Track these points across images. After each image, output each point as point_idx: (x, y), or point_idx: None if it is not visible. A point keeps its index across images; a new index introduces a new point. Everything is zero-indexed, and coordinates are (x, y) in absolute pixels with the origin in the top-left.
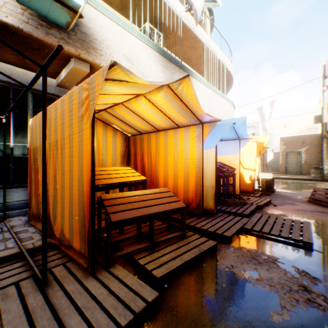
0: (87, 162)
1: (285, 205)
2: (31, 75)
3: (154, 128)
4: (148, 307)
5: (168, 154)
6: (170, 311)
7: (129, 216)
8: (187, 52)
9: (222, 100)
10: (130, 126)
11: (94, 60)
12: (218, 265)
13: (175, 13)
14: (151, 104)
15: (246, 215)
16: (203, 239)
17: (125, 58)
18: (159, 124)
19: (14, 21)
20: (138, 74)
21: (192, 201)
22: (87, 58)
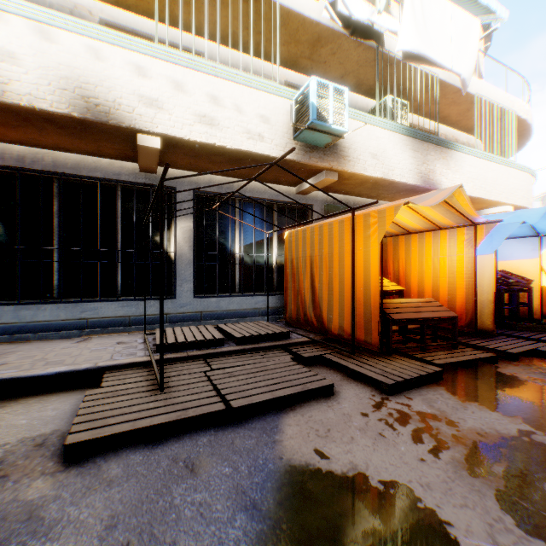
0: (375, 272)
1: None
2: (276, 188)
3: (404, 231)
4: (435, 374)
5: (424, 261)
6: (452, 382)
7: (405, 317)
8: (444, 109)
9: (508, 171)
10: None
11: (343, 168)
12: (496, 371)
13: (428, 74)
14: (409, 209)
15: (544, 341)
16: (478, 351)
17: (370, 156)
18: (413, 227)
19: (290, 156)
20: (383, 169)
21: (459, 318)
22: (338, 168)
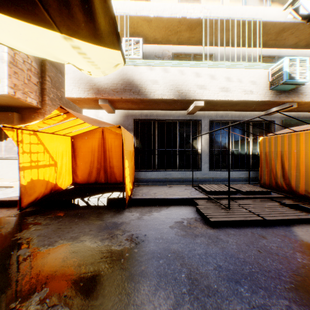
0: None
1: None
2: (251, 113)
3: None
4: None
5: None
6: None
7: None
8: None
9: None
10: None
11: (300, 100)
12: None
13: None
14: None
15: None
16: None
17: None
18: None
19: (267, 98)
20: None
21: None
22: (297, 100)
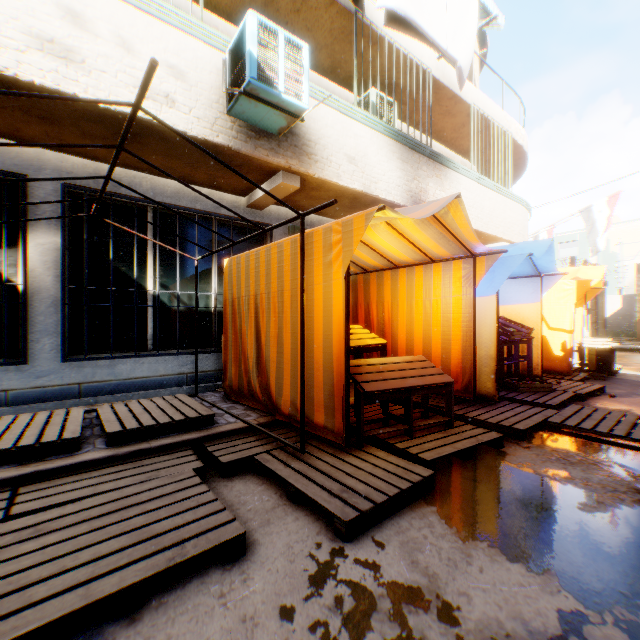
0: (339, 319)
1: (633, 397)
2: (216, 195)
3: (390, 263)
4: (424, 482)
5: (414, 305)
6: (449, 493)
7: (384, 387)
8: (438, 121)
9: (505, 202)
10: (352, 261)
11: (307, 170)
12: (505, 461)
13: (419, 66)
14: (393, 231)
15: (551, 406)
16: (481, 430)
17: (347, 159)
18: (400, 258)
19: (223, 139)
20: (364, 180)
21: (456, 379)
22: (300, 169)
